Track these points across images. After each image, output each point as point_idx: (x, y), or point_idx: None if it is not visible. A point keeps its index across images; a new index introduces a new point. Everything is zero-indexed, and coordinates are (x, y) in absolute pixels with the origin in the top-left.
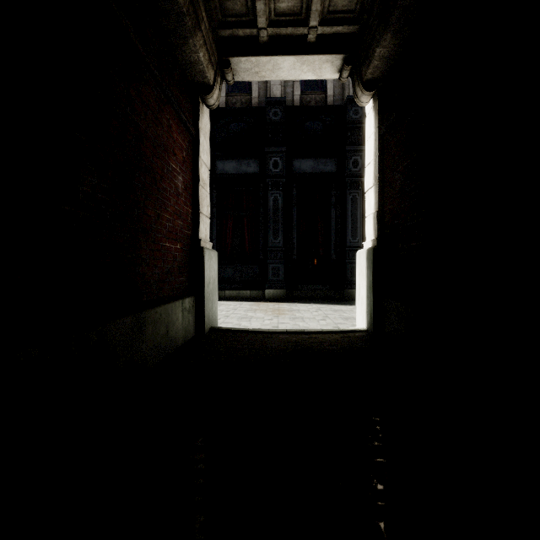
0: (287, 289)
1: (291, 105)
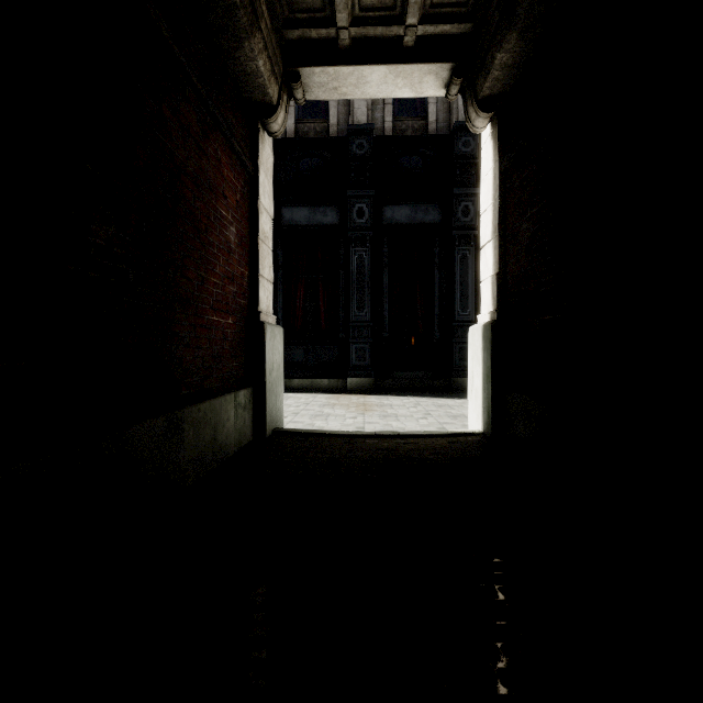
0: (375, 377)
1: (381, 135)
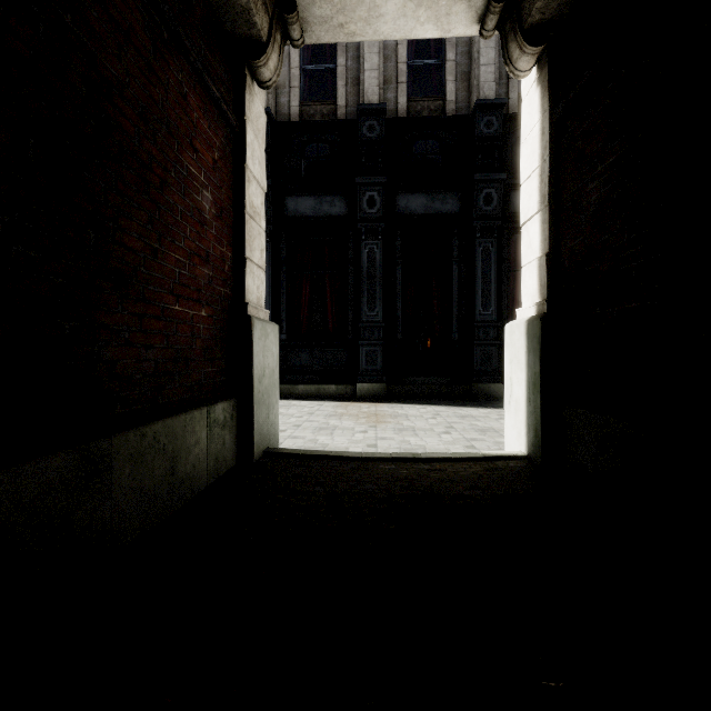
0: (388, 383)
1: (394, 117)
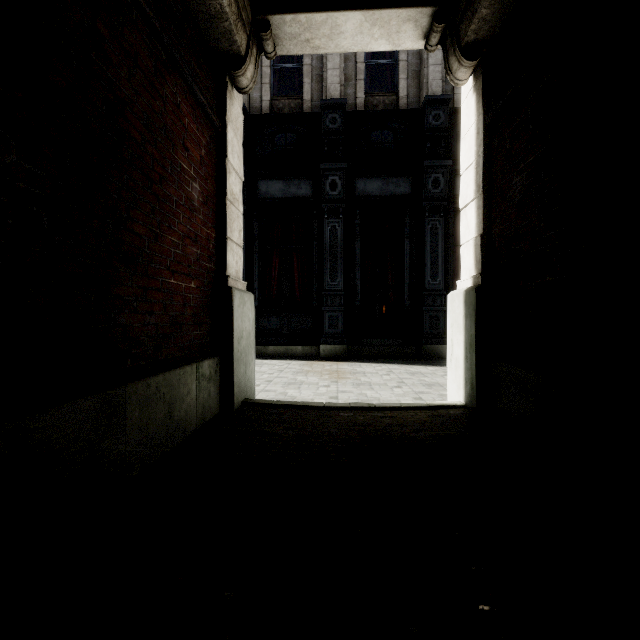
0: (348, 345)
1: (353, 110)
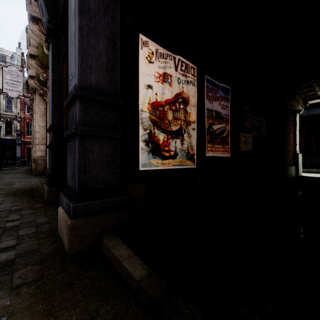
0: None
1: None
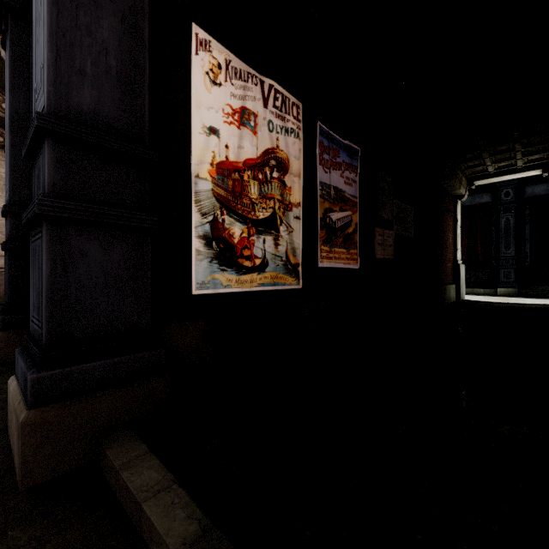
0: (519, 289)
1: None
